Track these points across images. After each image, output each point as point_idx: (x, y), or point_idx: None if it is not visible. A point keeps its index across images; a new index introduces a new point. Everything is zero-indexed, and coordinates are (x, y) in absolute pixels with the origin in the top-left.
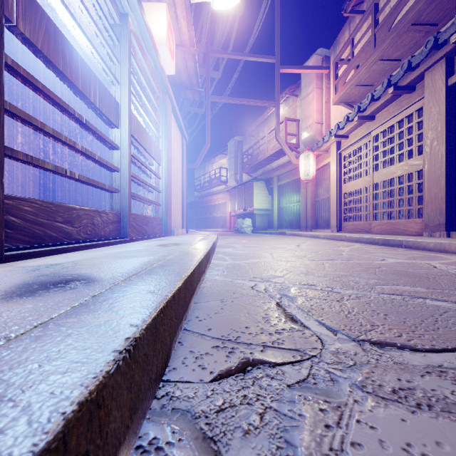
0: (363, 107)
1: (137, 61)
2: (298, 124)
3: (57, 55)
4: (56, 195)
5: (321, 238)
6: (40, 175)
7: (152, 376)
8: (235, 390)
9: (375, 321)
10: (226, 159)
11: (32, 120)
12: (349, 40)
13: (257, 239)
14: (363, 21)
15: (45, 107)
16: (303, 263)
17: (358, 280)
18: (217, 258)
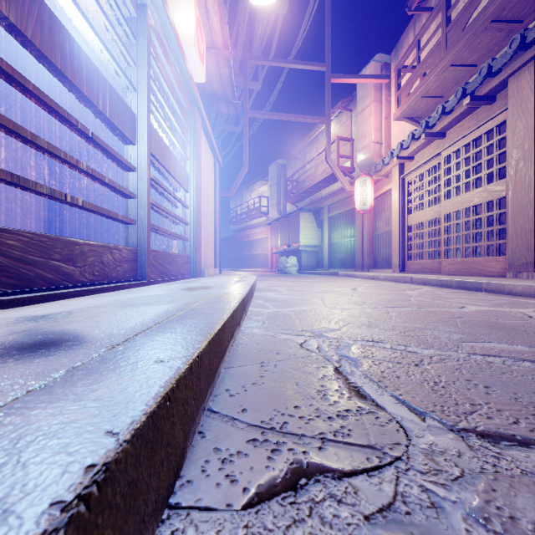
0: (432, 122)
1: (159, 65)
2: (353, 144)
3: (53, 50)
4: (65, 228)
5: (381, 279)
6: (45, 205)
7: (148, 510)
8: (282, 527)
9: (475, 397)
10: (267, 186)
11: (19, 130)
12: (414, 42)
13: (304, 281)
14: (432, 19)
15: (51, 122)
16: (364, 312)
17: (437, 334)
18: (256, 304)
